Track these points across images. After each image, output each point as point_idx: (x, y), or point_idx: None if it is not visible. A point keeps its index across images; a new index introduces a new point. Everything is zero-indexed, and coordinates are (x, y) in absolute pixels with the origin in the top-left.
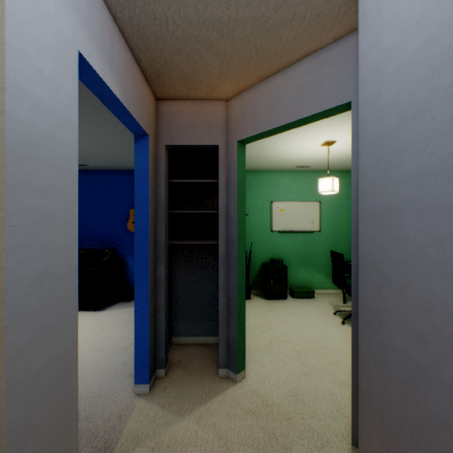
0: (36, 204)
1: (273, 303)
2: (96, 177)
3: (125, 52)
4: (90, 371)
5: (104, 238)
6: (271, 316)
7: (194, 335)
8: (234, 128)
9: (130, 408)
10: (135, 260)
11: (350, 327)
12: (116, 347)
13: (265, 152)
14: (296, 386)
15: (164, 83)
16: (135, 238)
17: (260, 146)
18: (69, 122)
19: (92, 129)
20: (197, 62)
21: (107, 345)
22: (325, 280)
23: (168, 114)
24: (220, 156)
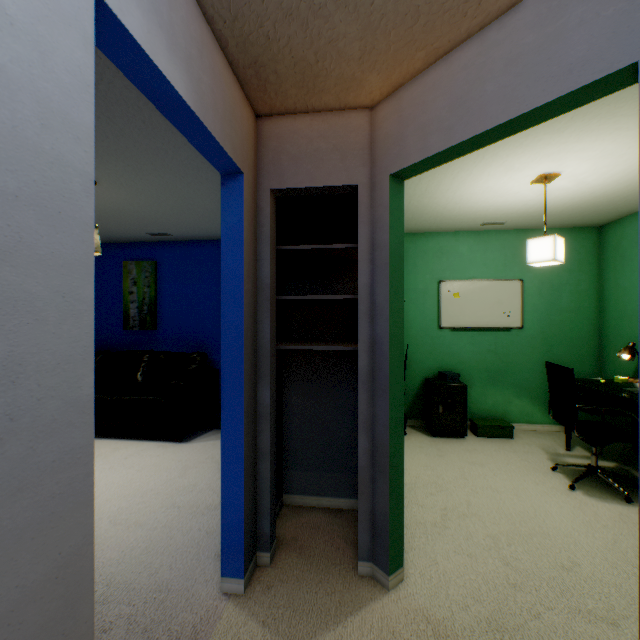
0: None
1: (443, 443)
2: (181, 251)
3: (198, 24)
4: (159, 543)
5: (192, 337)
6: (441, 466)
7: (317, 494)
8: (384, 153)
9: (212, 619)
10: (222, 375)
11: (587, 496)
12: (200, 504)
13: (430, 201)
14: (498, 611)
15: (267, 83)
16: (222, 341)
17: (423, 191)
18: (72, 121)
19: (167, 177)
20: (320, 34)
21: (188, 500)
22: (532, 409)
23: (274, 139)
24: (360, 203)
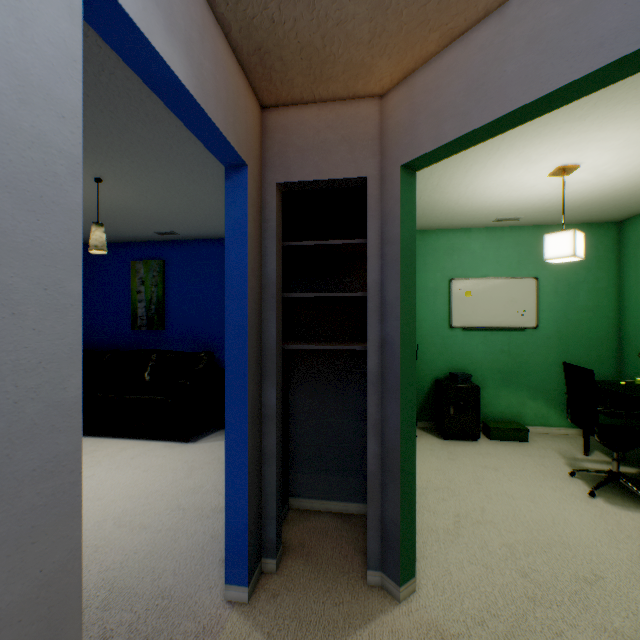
0: None
1: (455, 446)
2: (189, 250)
3: (199, 6)
4: (163, 547)
5: (199, 336)
6: (453, 469)
7: (324, 498)
8: (395, 143)
9: (215, 629)
10: (226, 375)
11: (608, 504)
12: (205, 507)
13: (442, 196)
14: (516, 627)
15: (272, 71)
16: (226, 340)
17: (434, 186)
18: (56, 98)
19: (173, 174)
20: (327, 16)
21: (194, 502)
22: (547, 411)
23: (280, 131)
24: (369, 196)
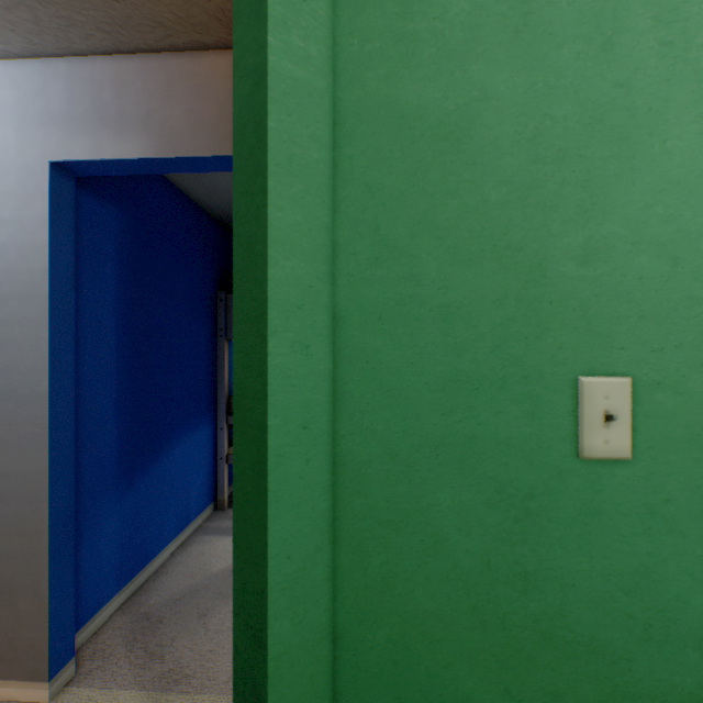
0: None
1: None
2: None
3: (164, 70)
4: None
5: None
6: None
7: None
8: None
9: None
10: None
11: None
12: None
13: None
14: None
15: None
16: None
17: None
18: (37, 246)
19: None
20: None
21: None
22: None
23: None
24: None
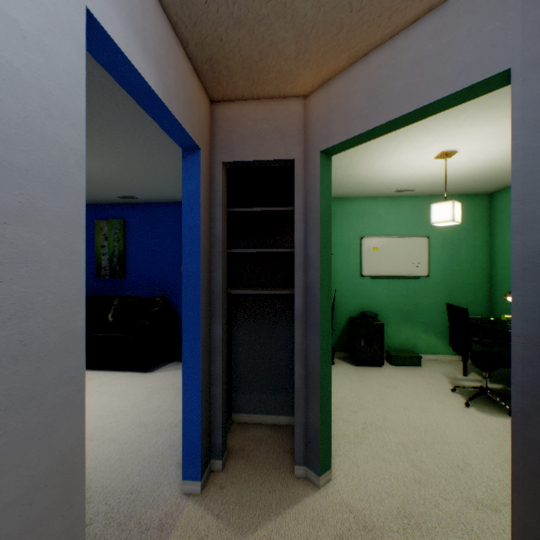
0: (2, 236)
1: (364, 371)
2: (146, 211)
3: (165, 29)
4: (129, 455)
5: (155, 284)
6: (362, 389)
7: (260, 413)
8: (315, 134)
9: (175, 514)
10: (183, 314)
11: (479, 412)
12: (163, 423)
13: (354, 172)
14: (406, 502)
15: (220, 76)
16: (183, 286)
17: (347, 164)
18: (69, 111)
19: (136, 150)
20: (263, 38)
21: (153, 419)
22: (436, 342)
23: (226, 120)
24: (296, 174)
